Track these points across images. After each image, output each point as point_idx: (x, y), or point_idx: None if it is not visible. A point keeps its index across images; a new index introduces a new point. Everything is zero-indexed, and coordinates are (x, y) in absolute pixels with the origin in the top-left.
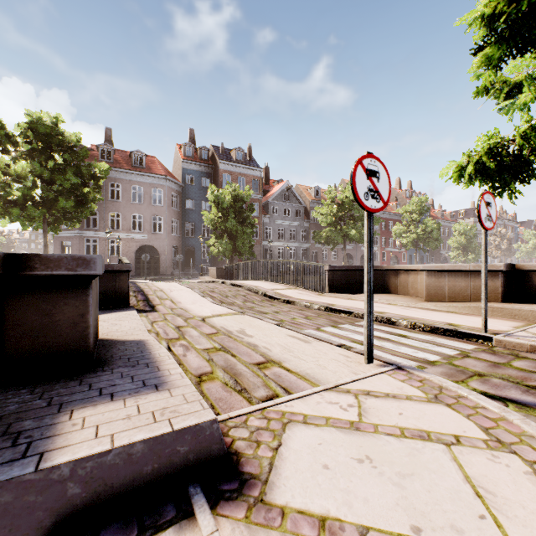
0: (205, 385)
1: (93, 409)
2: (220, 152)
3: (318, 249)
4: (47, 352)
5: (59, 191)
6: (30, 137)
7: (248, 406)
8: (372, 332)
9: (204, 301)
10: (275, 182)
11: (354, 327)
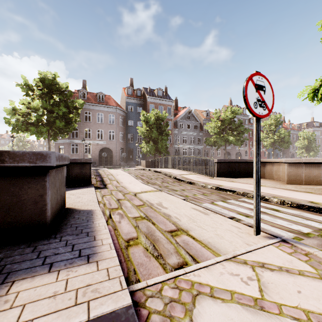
0: (131, 250)
1: (30, 281)
2: (148, 91)
3: (208, 149)
4: (15, 223)
5: (56, 116)
6: (41, 86)
7: (163, 273)
8: (259, 210)
9: (137, 181)
10: (181, 108)
11: (238, 202)
